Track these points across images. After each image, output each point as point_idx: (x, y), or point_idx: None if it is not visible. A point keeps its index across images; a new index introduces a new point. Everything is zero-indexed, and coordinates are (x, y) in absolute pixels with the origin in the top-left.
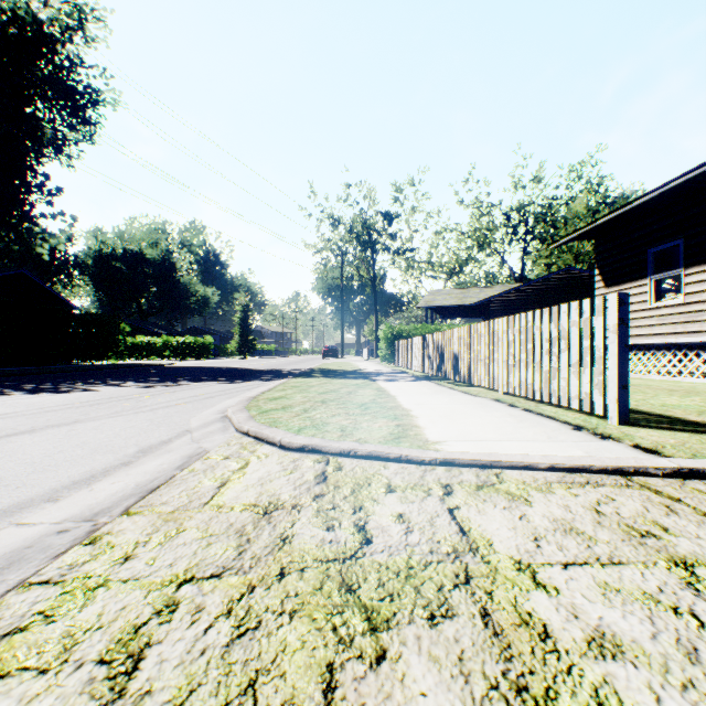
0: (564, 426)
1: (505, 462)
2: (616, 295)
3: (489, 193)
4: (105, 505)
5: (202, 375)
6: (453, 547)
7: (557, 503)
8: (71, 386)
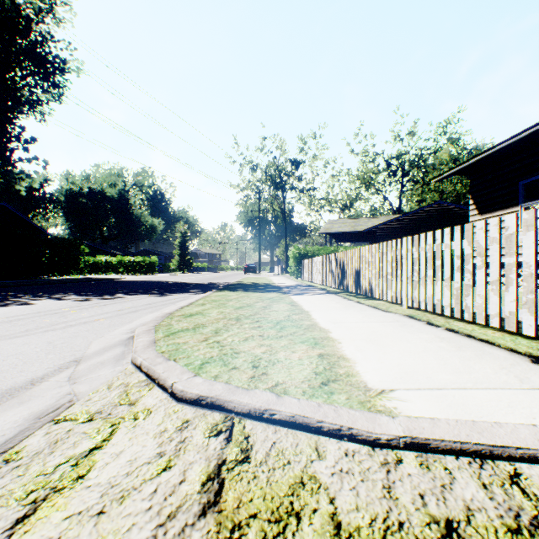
0: (517, 356)
1: (515, 449)
2: None
3: (374, 145)
4: None
5: (140, 288)
6: None
7: None
8: (15, 299)
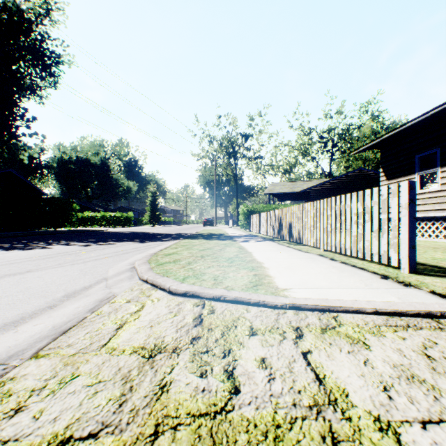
0: (374, 275)
1: (340, 307)
2: (407, 182)
3: (309, 121)
4: (21, 347)
5: (124, 237)
6: (314, 399)
7: (391, 347)
8: (35, 245)
